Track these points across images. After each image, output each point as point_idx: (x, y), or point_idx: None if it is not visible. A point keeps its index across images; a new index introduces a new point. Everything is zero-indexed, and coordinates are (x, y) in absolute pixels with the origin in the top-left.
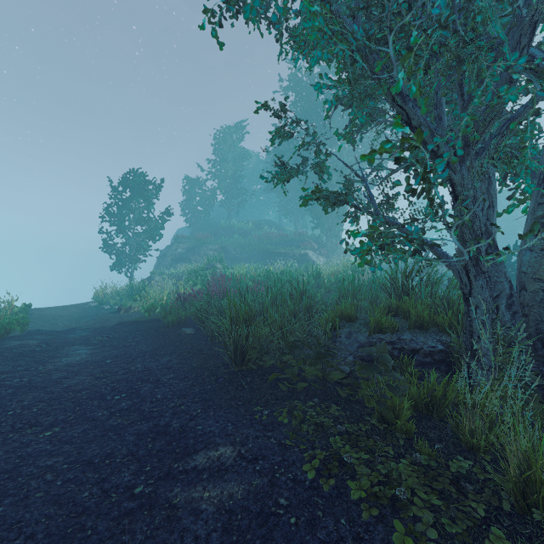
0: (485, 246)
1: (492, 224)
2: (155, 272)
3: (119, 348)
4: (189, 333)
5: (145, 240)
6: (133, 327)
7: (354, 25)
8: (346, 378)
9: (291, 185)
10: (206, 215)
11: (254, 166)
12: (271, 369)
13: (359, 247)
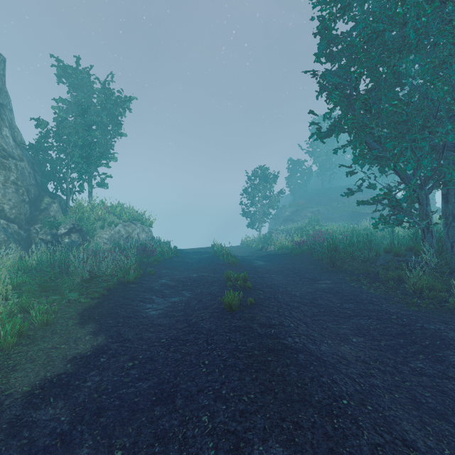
0: (451, 220)
1: (427, 215)
2: (273, 228)
3: (275, 262)
4: (305, 259)
5: (267, 208)
6: (276, 256)
7: (375, 145)
8: (378, 273)
9: None
10: (305, 186)
11: (345, 138)
12: (346, 270)
13: (375, 223)
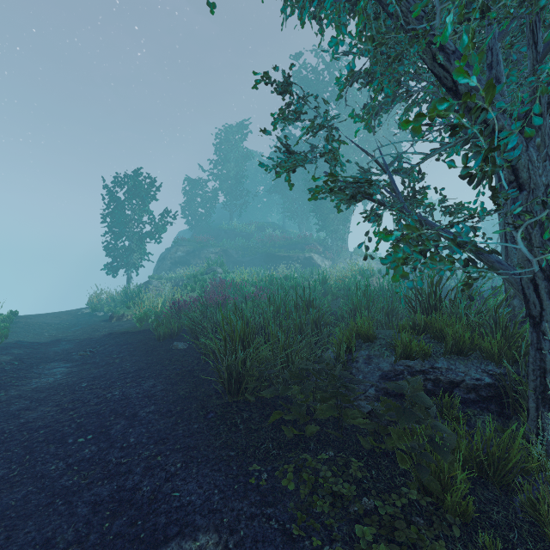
0: None
1: None
2: (154, 276)
3: (100, 367)
4: (181, 348)
5: (143, 242)
6: (121, 340)
7: None
8: (367, 417)
9: (296, 186)
10: (208, 217)
11: (257, 166)
12: (273, 399)
13: (393, 254)
